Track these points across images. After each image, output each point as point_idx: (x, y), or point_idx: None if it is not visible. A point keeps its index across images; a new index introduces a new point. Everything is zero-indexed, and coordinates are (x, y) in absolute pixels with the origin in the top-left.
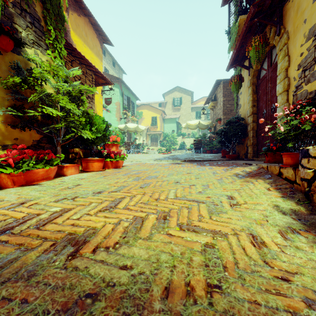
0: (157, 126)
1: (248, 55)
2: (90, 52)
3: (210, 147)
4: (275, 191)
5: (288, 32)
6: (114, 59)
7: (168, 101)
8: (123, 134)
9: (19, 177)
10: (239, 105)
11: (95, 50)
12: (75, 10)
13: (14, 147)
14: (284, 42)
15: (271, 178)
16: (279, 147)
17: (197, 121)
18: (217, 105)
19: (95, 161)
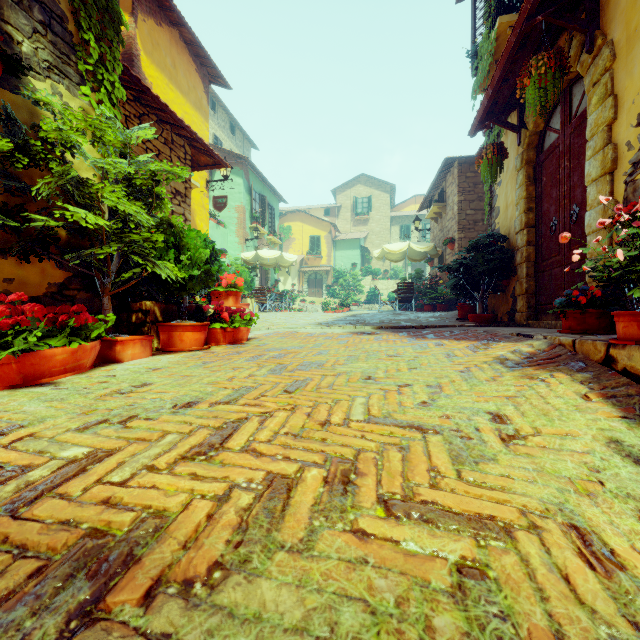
0: (322, 256)
1: (517, 101)
2: (183, 100)
3: (432, 299)
4: (604, 402)
5: (613, 44)
6: (234, 118)
7: (344, 205)
8: (252, 271)
9: (5, 369)
10: (496, 209)
11: (193, 96)
12: (150, 13)
13: None
14: (603, 66)
15: (587, 370)
16: (594, 299)
17: (405, 245)
18: (446, 211)
19: (187, 329)
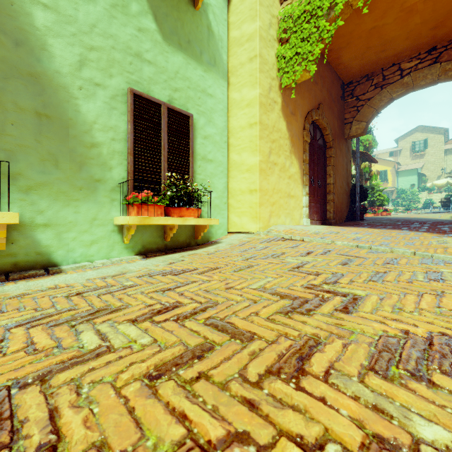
0: (388, 182)
1: None
2: None
3: None
4: None
5: None
6: None
7: (404, 148)
8: None
9: (377, 214)
10: None
11: None
12: None
13: (371, 207)
14: None
15: None
16: None
17: (445, 181)
18: None
19: (384, 212)
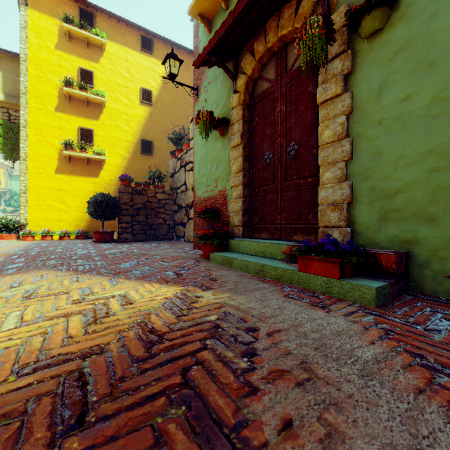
0: (1, 183)
1: None
2: None
3: None
4: None
5: None
6: None
7: None
8: None
9: None
10: None
11: None
12: None
13: None
14: None
15: None
16: None
17: None
18: None
19: None
